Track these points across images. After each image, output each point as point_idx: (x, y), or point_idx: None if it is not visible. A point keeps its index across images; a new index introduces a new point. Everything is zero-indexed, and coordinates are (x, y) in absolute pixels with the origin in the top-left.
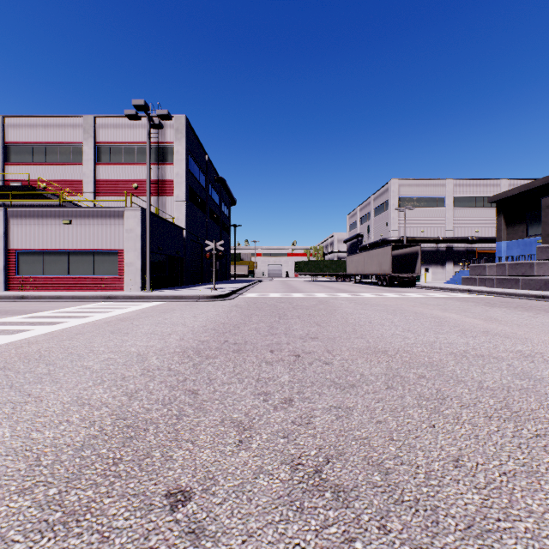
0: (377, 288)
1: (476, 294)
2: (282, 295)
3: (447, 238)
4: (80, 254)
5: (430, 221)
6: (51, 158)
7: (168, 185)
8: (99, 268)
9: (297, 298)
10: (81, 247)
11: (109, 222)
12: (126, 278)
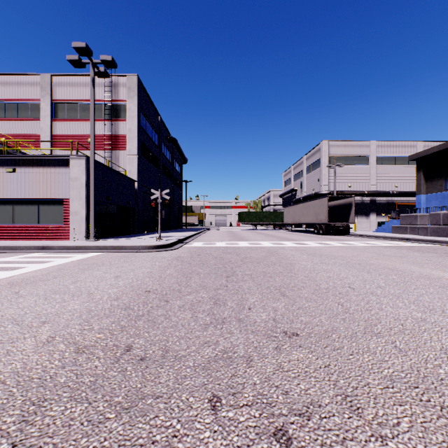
0: (315, 236)
1: (417, 243)
2: (228, 244)
3: (371, 192)
4: (24, 203)
5: (356, 177)
6: (10, 114)
7: (121, 140)
8: (44, 216)
9: (243, 248)
10: (25, 196)
11: (54, 171)
12: (71, 227)
